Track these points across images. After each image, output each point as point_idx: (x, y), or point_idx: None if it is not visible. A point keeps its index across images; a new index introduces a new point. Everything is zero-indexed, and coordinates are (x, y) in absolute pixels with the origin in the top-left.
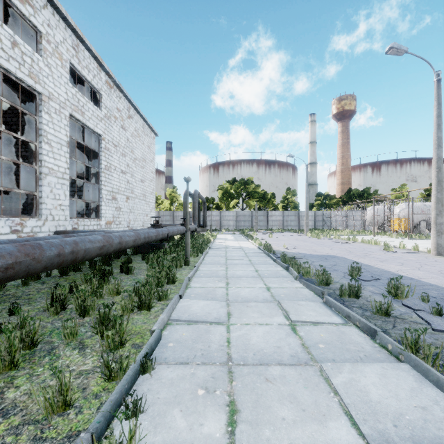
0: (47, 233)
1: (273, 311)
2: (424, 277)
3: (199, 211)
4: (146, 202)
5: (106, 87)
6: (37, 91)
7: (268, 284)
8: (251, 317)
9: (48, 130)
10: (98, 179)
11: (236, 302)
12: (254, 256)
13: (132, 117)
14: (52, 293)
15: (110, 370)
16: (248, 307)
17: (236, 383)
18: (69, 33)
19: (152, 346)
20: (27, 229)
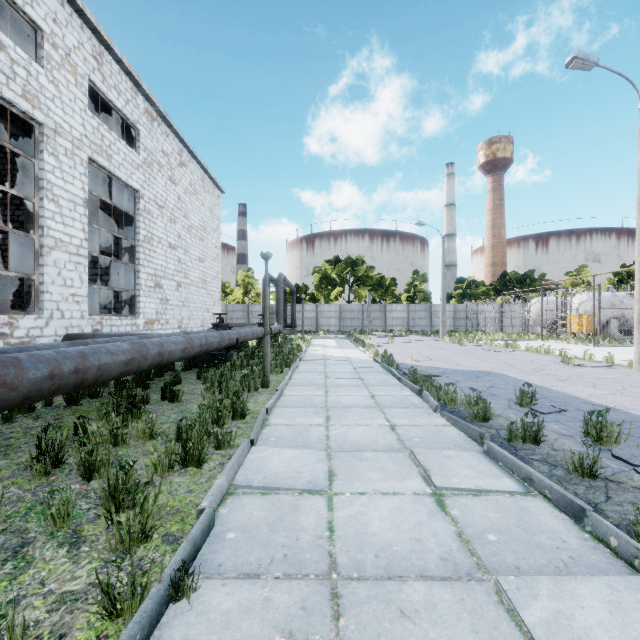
0: (52, 338)
1: (404, 467)
2: (634, 407)
3: (285, 304)
4: (206, 292)
5: (146, 119)
6: (36, 120)
7: (391, 418)
8: (368, 479)
9: (53, 180)
10: (133, 256)
11: (343, 451)
12: (368, 372)
13: (186, 165)
14: (38, 440)
15: (113, 599)
16: (362, 461)
17: (347, 623)
18: (88, 35)
19: (196, 542)
20: (20, 332)
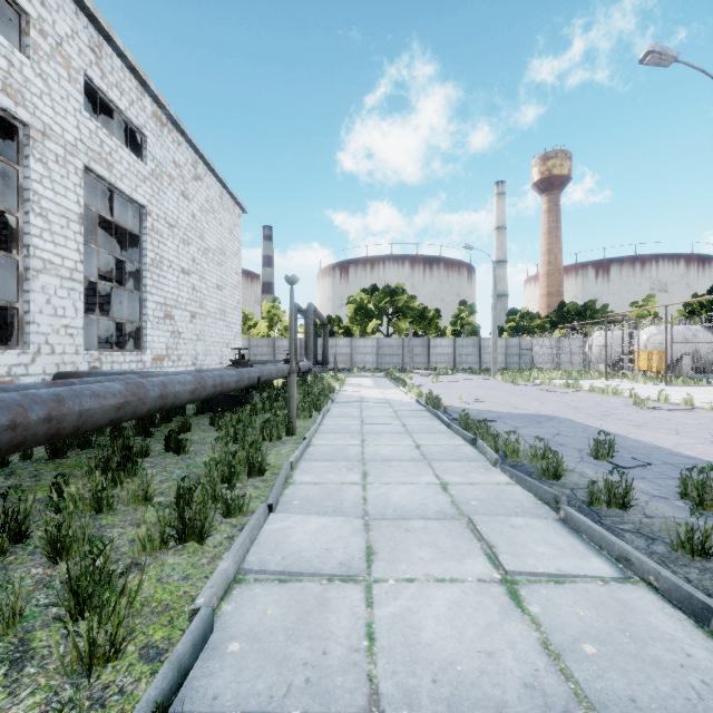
0: (40, 377)
1: (462, 542)
2: None
3: (316, 338)
4: (225, 324)
5: (154, 124)
6: (19, 120)
7: (442, 475)
8: (417, 559)
9: (41, 191)
10: (139, 282)
11: (384, 518)
12: (411, 417)
13: (202, 179)
14: None
15: None
16: (409, 533)
17: None
18: (84, 23)
19: (183, 663)
20: None
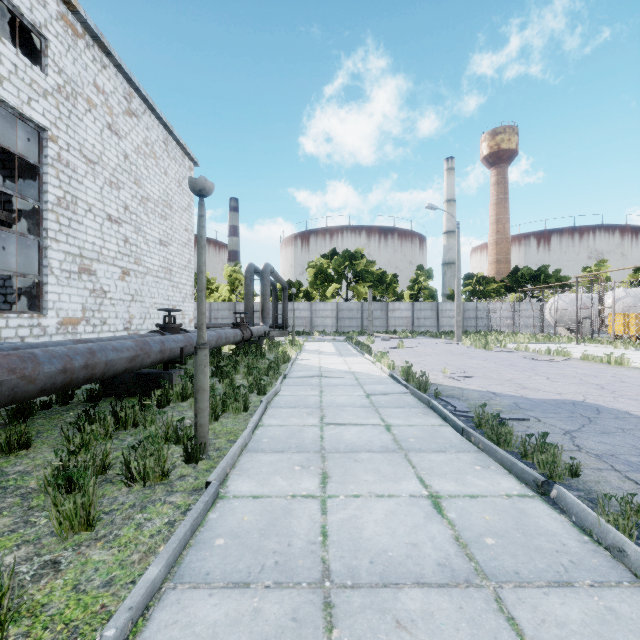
0: None
1: None
2: None
3: (276, 302)
4: (172, 284)
5: (61, 29)
6: None
7: None
8: None
9: None
10: (37, 225)
11: None
12: (393, 406)
13: (138, 116)
14: None
15: None
16: None
17: None
18: None
19: None
20: None
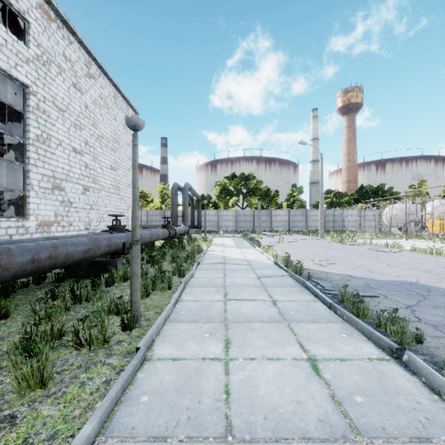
0: None
1: None
2: None
3: (193, 210)
4: (119, 197)
5: (39, 15)
6: None
7: None
8: None
9: None
10: (22, 155)
11: None
12: (277, 286)
13: (95, 78)
14: None
15: None
16: None
17: None
18: None
19: None
20: None
